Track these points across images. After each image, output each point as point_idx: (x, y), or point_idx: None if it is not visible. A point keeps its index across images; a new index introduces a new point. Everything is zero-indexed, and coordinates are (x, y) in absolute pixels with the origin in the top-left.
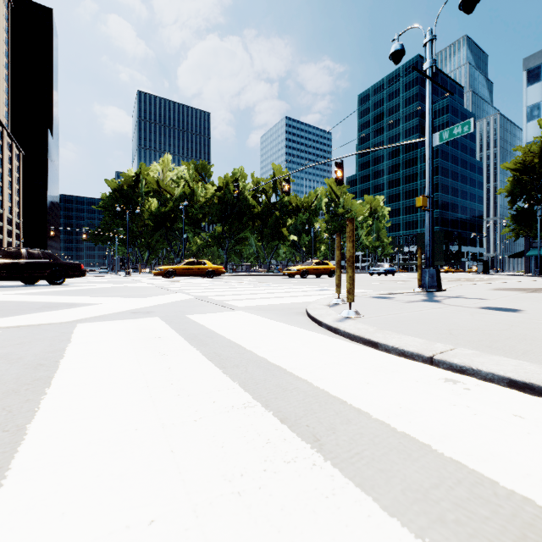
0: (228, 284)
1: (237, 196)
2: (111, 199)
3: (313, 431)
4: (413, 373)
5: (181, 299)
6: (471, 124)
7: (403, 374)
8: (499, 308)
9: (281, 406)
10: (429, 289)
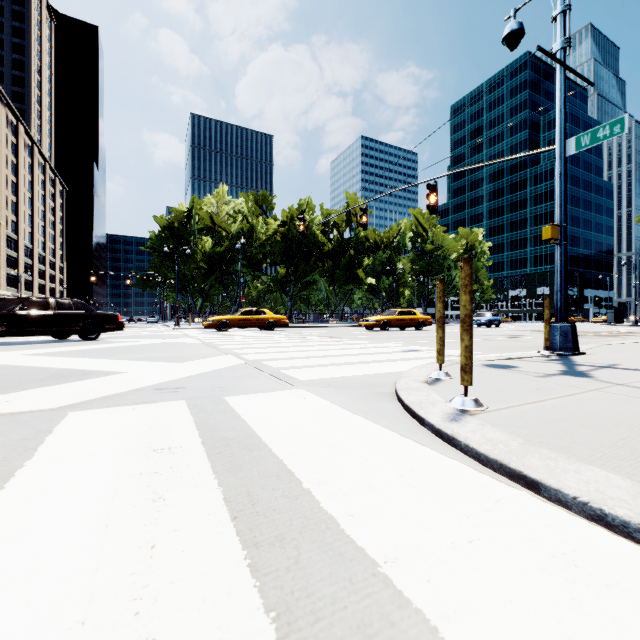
0: (291, 339)
1: (302, 232)
2: (160, 238)
3: None
4: None
5: (227, 365)
6: (625, 122)
7: (639, 602)
8: None
9: None
10: (561, 351)
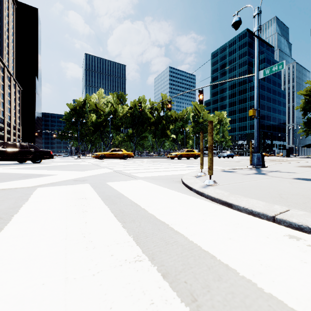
0: (135, 163)
1: (140, 112)
2: (70, 114)
3: (191, 289)
4: (263, 230)
5: (105, 172)
6: (284, 64)
7: (255, 231)
8: (306, 179)
9: (164, 260)
10: (257, 166)
